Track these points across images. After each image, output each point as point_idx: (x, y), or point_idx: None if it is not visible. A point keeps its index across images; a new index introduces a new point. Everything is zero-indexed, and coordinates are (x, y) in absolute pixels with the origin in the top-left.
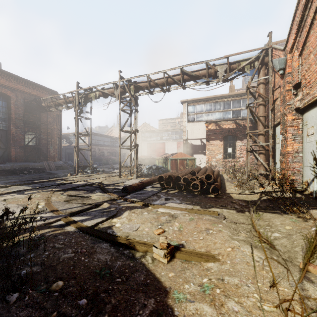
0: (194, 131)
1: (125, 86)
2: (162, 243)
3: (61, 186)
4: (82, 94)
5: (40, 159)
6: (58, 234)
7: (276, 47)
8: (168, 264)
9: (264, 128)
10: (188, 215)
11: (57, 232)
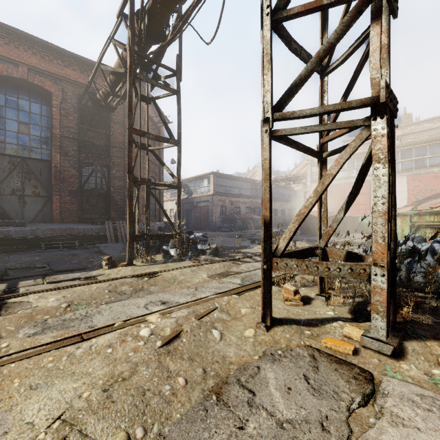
0: None
1: None
2: None
3: None
4: None
5: (110, 217)
6: None
7: None
8: None
9: None
10: None
11: None
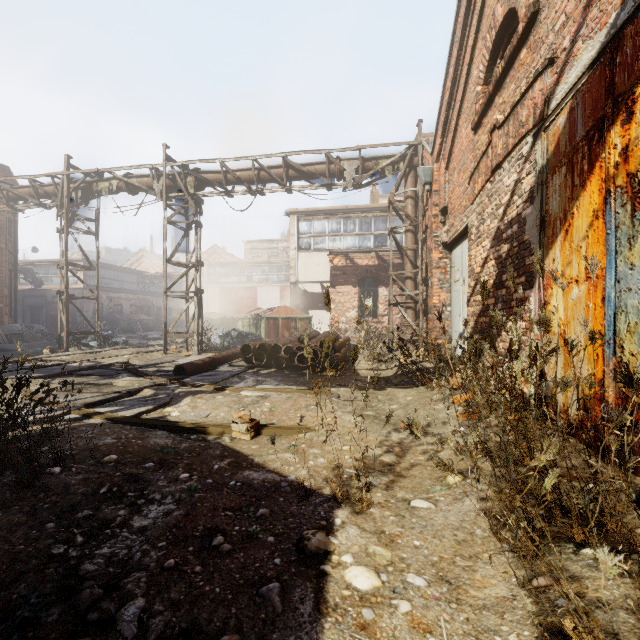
0: (310, 267)
1: (176, 176)
2: (244, 416)
3: (40, 371)
4: (80, 183)
5: None
6: (77, 426)
7: (425, 146)
8: (252, 440)
9: (414, 267)
10: (286, 394)
11: (75, 424)
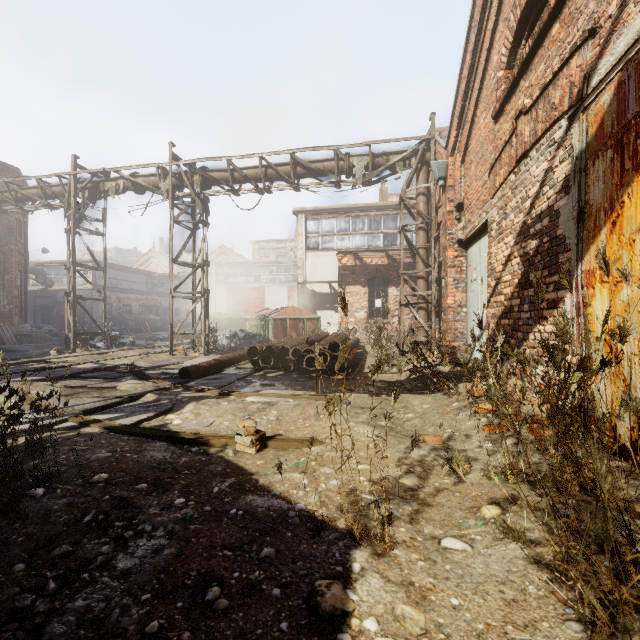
0: (318, 267)
1: (183, 175)
2: (248, 428)
3: (44, 373)
4: (87, 183)
5: None
6: (72, 436)
7: (438, 140)
8: (257, 454)
9: (426, 267)
10: (294, 401)
11: (69, 434)
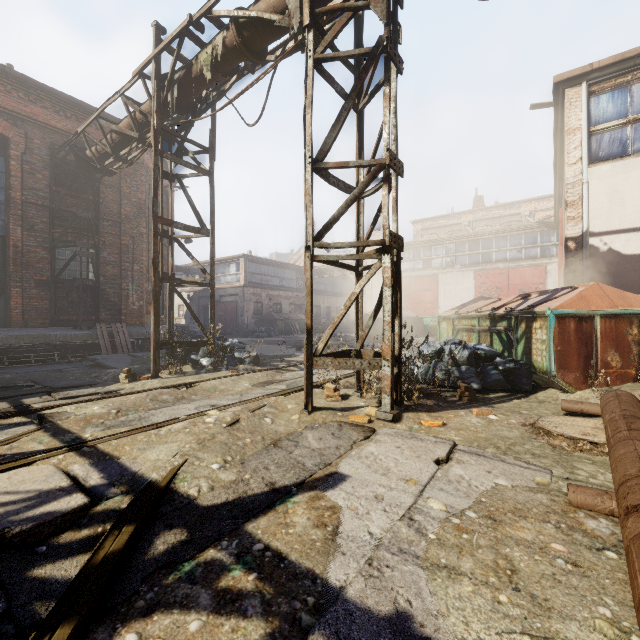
0: (627, 194)
1: None
2: None
3: None
4: (172, 66)
5: (99, 318)
6: None
7: None
8: None
9: None
10: None
11: None
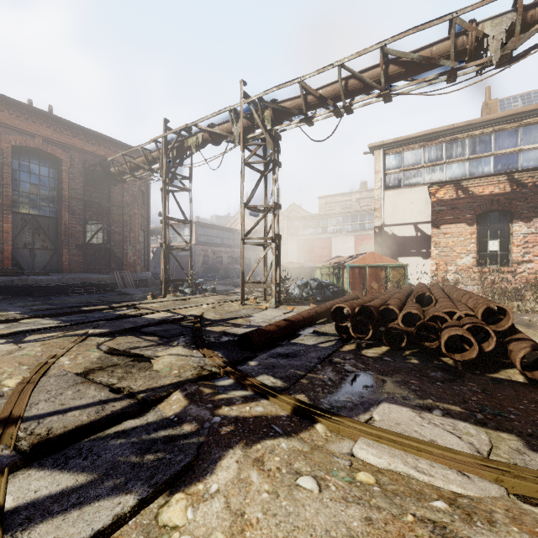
0: (399, 206)
1: (253, 112)
2: None
3: (112, 324)
4: (174, 142)
5: (110, 267)
6: None
7: None
8: None
9: None
10: None
11: None
